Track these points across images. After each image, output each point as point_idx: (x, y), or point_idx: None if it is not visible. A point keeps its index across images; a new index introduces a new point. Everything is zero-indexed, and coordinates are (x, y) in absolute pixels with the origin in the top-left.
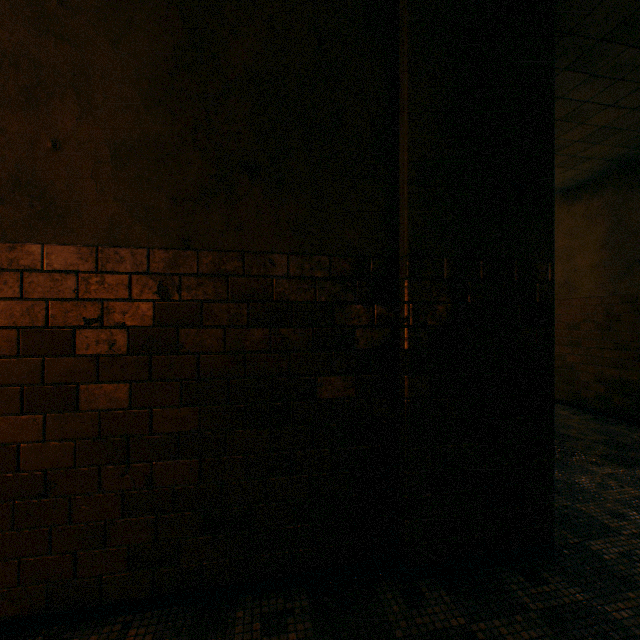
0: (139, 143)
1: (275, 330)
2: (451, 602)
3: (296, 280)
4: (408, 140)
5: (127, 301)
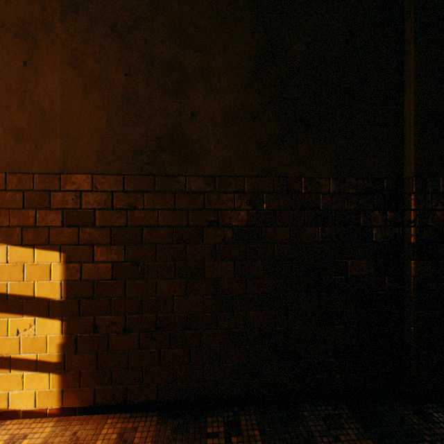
0: (239, 110)
1: (321, 228)
2: None
3: (334, 195)
4: (414, 96)
5: (232, 210)
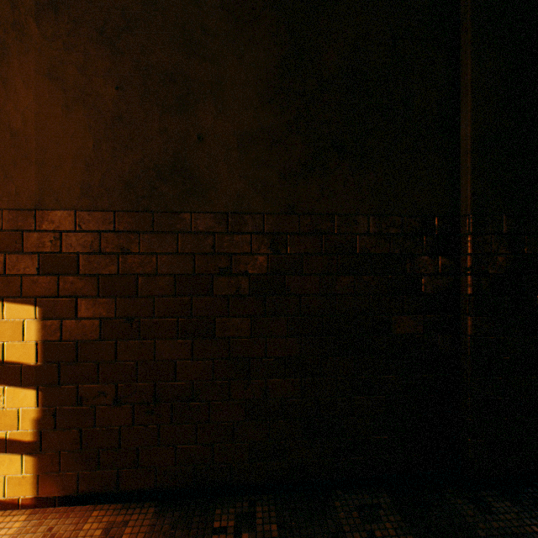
0: (257, 133)
1: (358, 277)
2: (518, 512)
3: (374, 236)
4: (471, 116)
5: (248, 254)
